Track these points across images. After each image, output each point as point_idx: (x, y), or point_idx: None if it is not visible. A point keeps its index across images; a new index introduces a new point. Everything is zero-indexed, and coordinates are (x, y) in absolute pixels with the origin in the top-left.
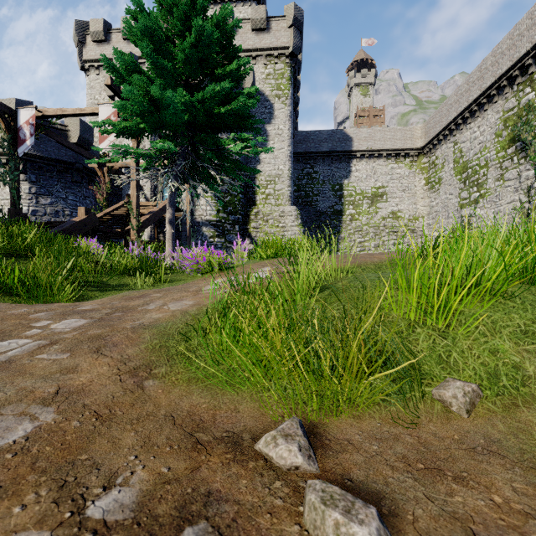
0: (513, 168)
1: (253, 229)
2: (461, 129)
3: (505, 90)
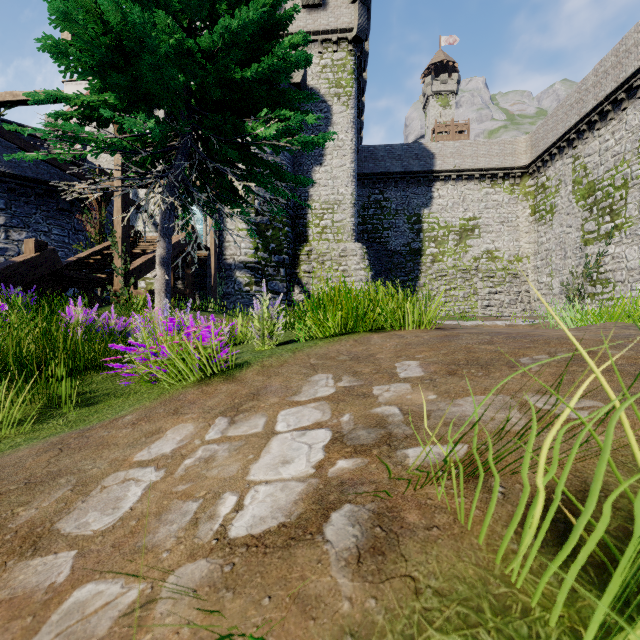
0: None
1: (304, 273)
2: (585, 138)
3: None
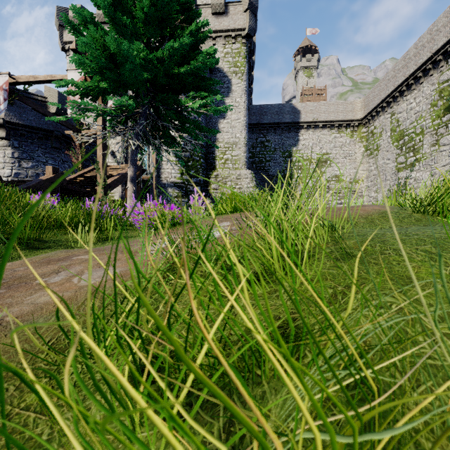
0: (448, 134)
1: (213, 190)
2: (398, 101)
3: (440, 63)
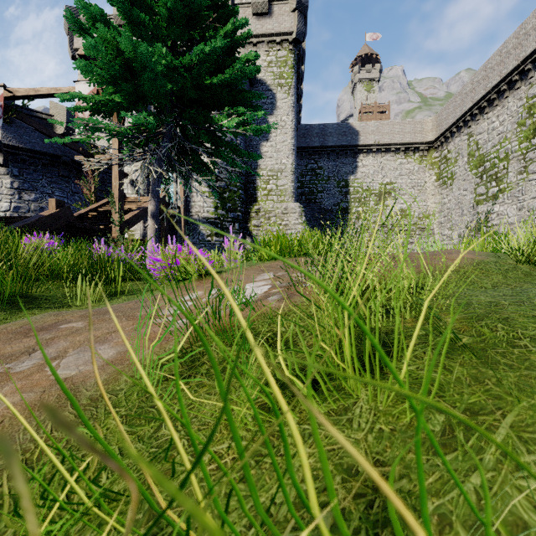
0: None
1: (254, 227)
2: (477, 119)
3: (529, 74)
